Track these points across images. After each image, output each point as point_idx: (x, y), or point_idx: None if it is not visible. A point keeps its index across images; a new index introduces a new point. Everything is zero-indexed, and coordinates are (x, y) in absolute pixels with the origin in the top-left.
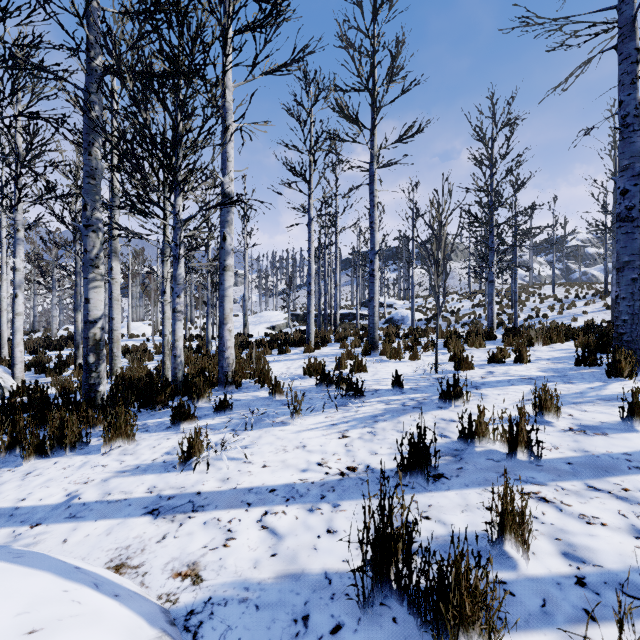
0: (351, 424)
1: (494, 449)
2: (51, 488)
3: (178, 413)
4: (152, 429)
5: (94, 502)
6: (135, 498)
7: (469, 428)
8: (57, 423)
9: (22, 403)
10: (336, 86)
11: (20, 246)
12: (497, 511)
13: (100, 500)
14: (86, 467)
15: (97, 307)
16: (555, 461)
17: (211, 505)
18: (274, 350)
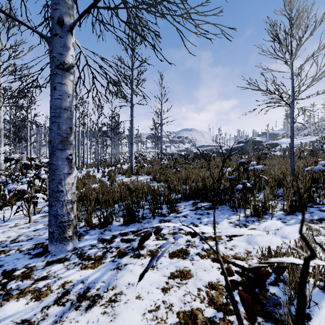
0: None
1: None
2: None
3: None
4: None
5: None
6: None
7: None
8: None
9: None
10: None
11: None
12: None
13: None
14: None
15: None
16: None
17: None
18: None
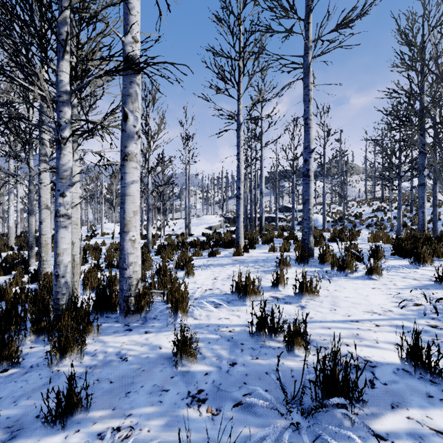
0: None
1: None
2: None
3: None
4: None
5: None
6: None
7: None
8: None
9: None
10: None
11: None
12: None
13: None
14: None
15: None
16: None
17: None
18: (206, 251)
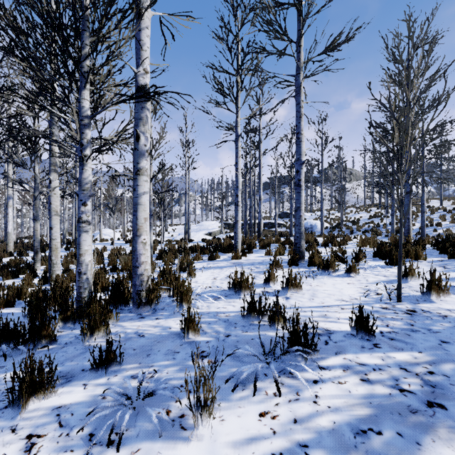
0: None
1: None
2: None
3: (20, 384)
4: None
5: None
6: None
7: None
8: None
9: None
10: (262, 3)
11: None
12: None
13: None
14: None
15: None
16: None
17: None
18: (206, 255)
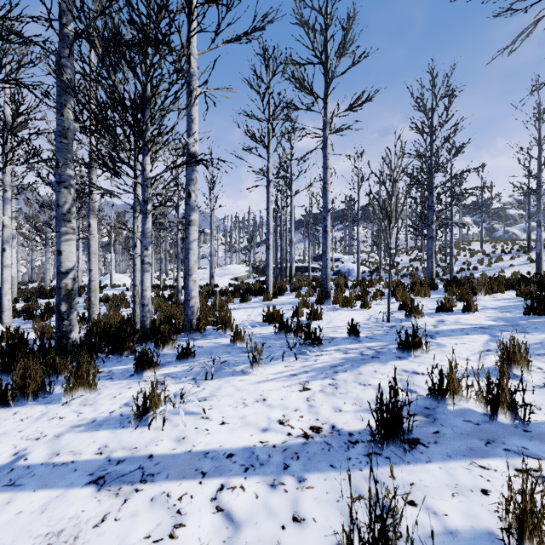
0: (311, 375)
1: (469, 408)
2: (1, 444)
3: (141, 361)
4: (116, 377)
5: (39, 465)
6: (83, 461)
7: (440, 384)
8: (20, 372)
9: (1, 348)
10: (292, 60)
11: (8, 205)
12: (515, 512)
13: (46, 462)
14: (43, 419)
15: (69, 259)
16: (544, 426)
17: (162, 473)
18: (236, 299)
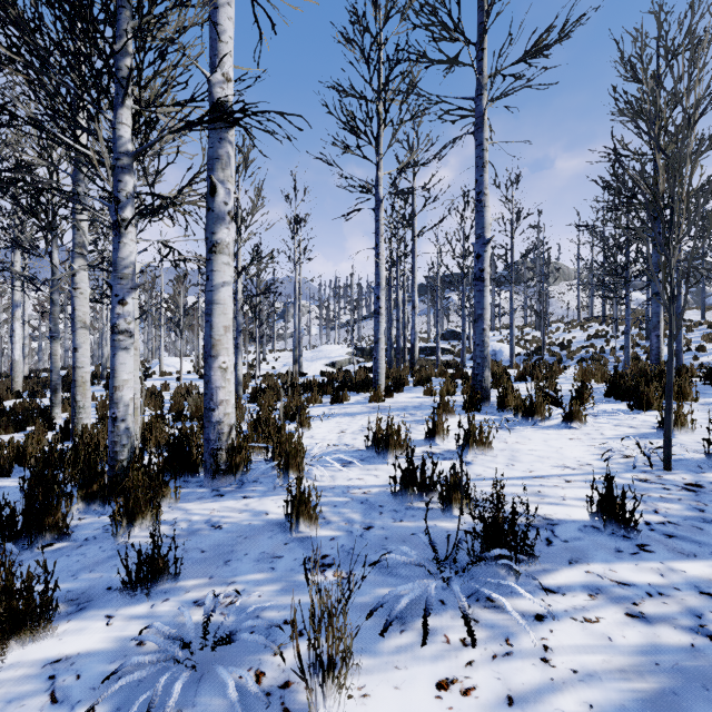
0: None
1: None
2: None
3: None
4: None
5: None
6: None
7: None
8: None
9: None
10: None
11: None
12: None
13: None
14: None
15: None
16: None
17: None
18: (327, 396)
